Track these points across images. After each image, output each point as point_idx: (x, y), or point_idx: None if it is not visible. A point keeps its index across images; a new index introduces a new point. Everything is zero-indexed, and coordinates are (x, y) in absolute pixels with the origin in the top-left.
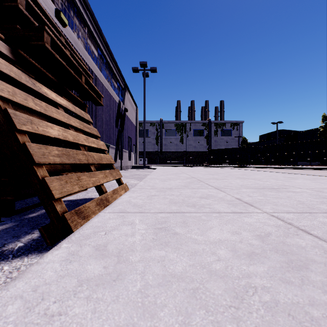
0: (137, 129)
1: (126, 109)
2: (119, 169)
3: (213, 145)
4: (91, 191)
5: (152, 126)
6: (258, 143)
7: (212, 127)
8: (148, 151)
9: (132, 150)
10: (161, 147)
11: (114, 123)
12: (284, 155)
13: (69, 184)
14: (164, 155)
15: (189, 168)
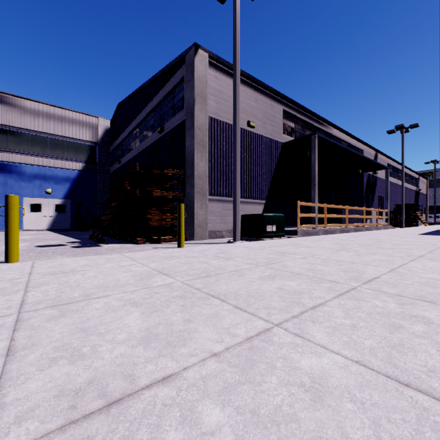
0: (427, 196)
1: (419, 189)
2: None
3: None
4: None
5: None
6: None
7: None
8: None
9: (423, 213)
10: None
11: (413, 202)
12: None
13: (425, 224)
14: None
15: None
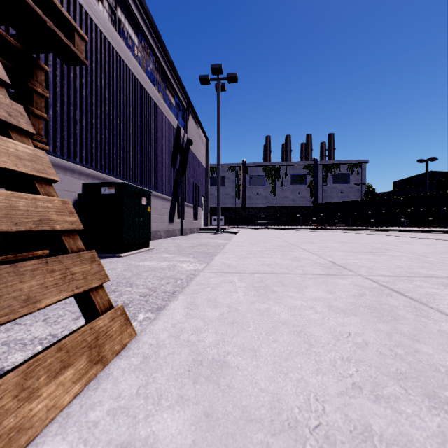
0: (207, 173)
1: (190, 140)
2: (178, 234)
3: (320, 197)
4: (38, 313)
5: (230, 172)
6: (393, 193)
7: (319, 171)
8: (225, 207)
9: (200, 205)
10: (244, 201)
11: (169, 161)
12: (441, 210)
13: None
14: (248, 212)
15: (294, 233)
